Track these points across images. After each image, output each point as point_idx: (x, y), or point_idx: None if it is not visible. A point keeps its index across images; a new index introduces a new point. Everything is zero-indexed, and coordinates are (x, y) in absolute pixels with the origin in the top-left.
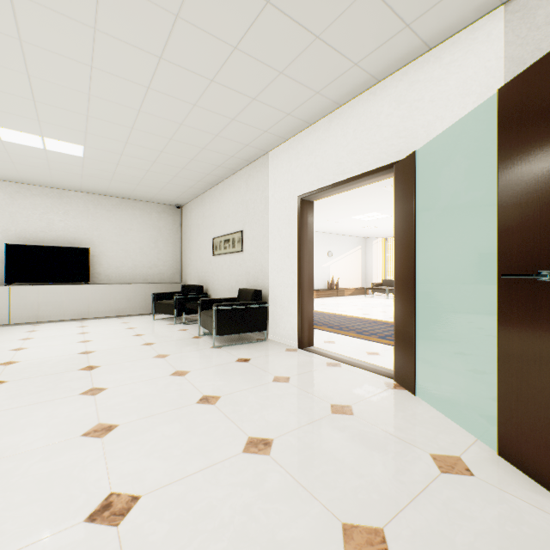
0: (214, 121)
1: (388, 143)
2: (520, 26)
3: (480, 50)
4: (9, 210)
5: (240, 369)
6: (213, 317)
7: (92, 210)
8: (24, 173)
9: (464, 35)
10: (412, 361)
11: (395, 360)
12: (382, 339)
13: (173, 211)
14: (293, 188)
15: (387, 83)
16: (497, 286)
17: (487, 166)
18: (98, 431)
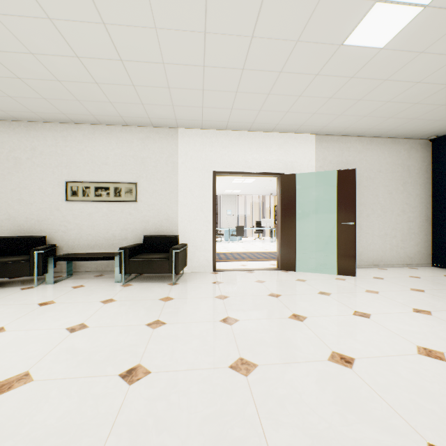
0: (191, 100)
1: (275, 163)
2: (319, 144)
3: (309, 145)
4: None
5: (234, 285)
6: (173, 259)
7: None
8: None
9: (304, 136)
10: (294, 258)
11: (282, 261)
12: (226, 260)
13: None
14: (207, 164)
15: (274, 135)
16: (337, 226)
17: (311, 186)
18: (299, 318)
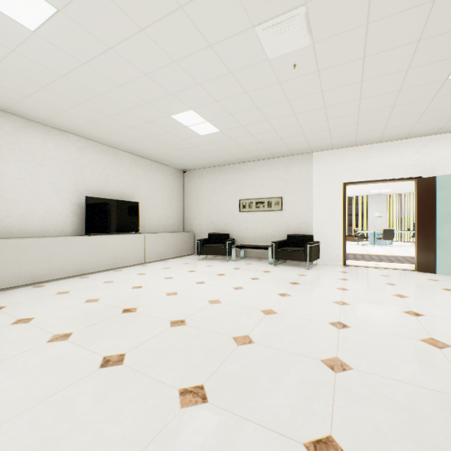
0: (321, 136)
1: (410, 168)
2: None
3: None
4: (78, 164)
5: (357, 275)
6: (307, 251)
7: (134, 168)
8: (117, 134)
9: (449, 135)
10: (433, 260)
11: (418, 262)
12: (360, 259)
13: (179, 174)
14: (338, 177)
15: (409, 141)
16: None
17: None
18: (401, 296)
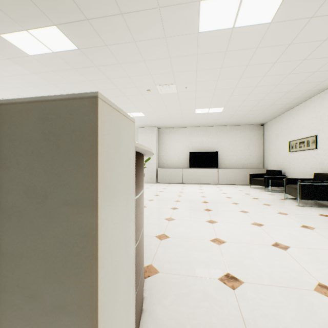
0: (299, 77)
1: None
2: None
3: None
4: (189, 138)
5: (323, 219)
6: (297, 188)
7: (218, 133)
8: (196, 123)
9: None
10: None
11: None
12: None
13: (258, 128)
14: None
15: None
16: None
17: None
18: (256, 224)
